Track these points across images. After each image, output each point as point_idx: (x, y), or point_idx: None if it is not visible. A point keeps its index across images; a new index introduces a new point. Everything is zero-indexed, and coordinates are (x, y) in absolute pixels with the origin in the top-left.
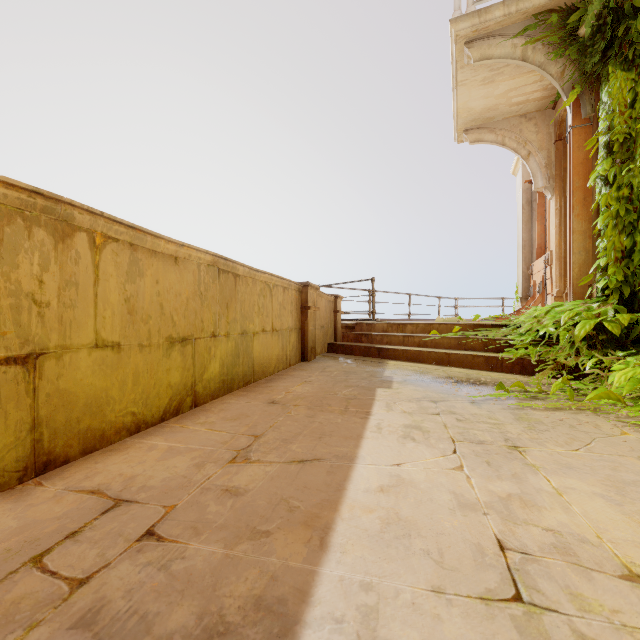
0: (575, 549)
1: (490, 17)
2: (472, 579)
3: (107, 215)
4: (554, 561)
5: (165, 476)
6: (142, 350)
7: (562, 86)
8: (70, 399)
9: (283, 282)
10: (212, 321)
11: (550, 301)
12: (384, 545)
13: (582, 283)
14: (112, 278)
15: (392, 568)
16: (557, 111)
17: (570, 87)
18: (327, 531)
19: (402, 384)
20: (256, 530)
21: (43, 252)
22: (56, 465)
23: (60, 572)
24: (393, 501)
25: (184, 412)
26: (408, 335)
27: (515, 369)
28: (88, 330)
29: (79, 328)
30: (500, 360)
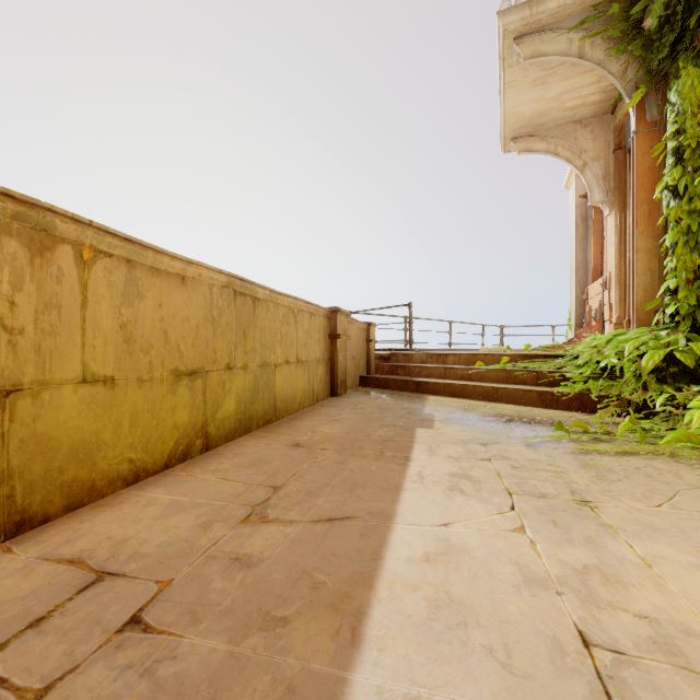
0: (681, 645)
1: (543, 9)
2: (552, 692)
3: (97, 225)
4: (656, 664)
5: (163, 540)
6: (142, 385)
7: (624, 86)
8: (50, 445)
9: (309, 307)
10: (227, 351)
11: (608, 329)
12: (434, 639)
13: (648, 308)
14: (104, 300)
15: (446, 674)
16: (616, 116)
17: (633, 87)
18: (360, 618)
19: (445, 423)
20: (270, 616)
21: (15, 267)
22: (32, 525)
23: (12, 679)
24: (442, 575)
25: (193, 457)
26: (450, 367)
27: (573, 406)
28: (74, 362)
29: (62, 359)
30: (555, 395)
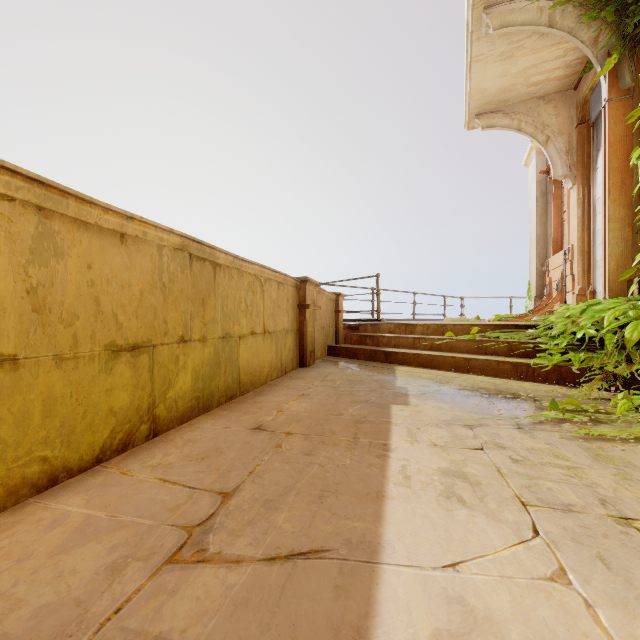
0: None
1: None
2: None
3: None
4: None
5: (43, 601)
6: (61, 364)
7: (596, 54)
8: None
9: (277, 276)
10: (181, 322)
11: (571, 299)
12: None
13: (623, 278)
14: (0, 256)
15: None
16: (580, 91)
17: (605, 55)
18: None
19: (421, 399)
20: None
21: None
22: None
23: None
24: None
25: (136, 445)
26: (419, 337)
27: (550, 378)
28: None
29: None
30: (531, 367)
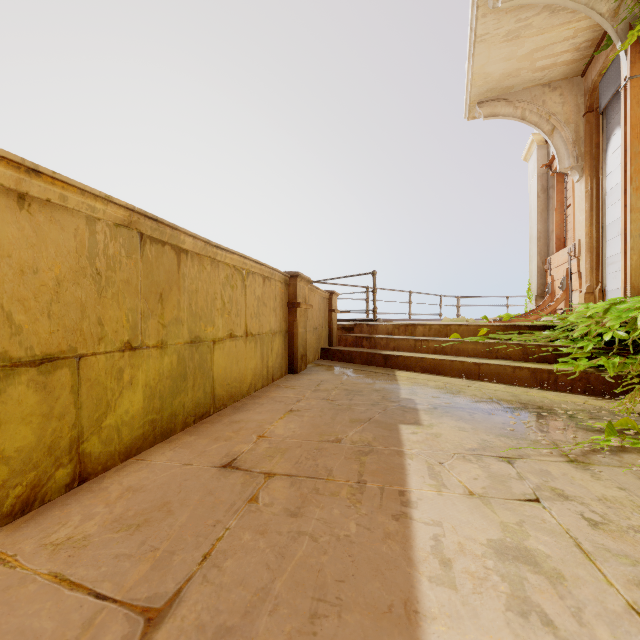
0: None
1: None
2: None
3: None
4: None
5: None
6: None
7: (616, 27)
8: None
9: (262, 269)
10: (126, 323)
11: (578, 298)
12: None
13: None
14: None
15: None
16: (588, 77)
17: (626, 28)
18: None
19: (434, 415)
20: None
21: None
22: None
23: None
24: None
25: (48, 500)
26: (421, 339)
27: (576, 387)
28: None
29: None
30: (553, 374)
